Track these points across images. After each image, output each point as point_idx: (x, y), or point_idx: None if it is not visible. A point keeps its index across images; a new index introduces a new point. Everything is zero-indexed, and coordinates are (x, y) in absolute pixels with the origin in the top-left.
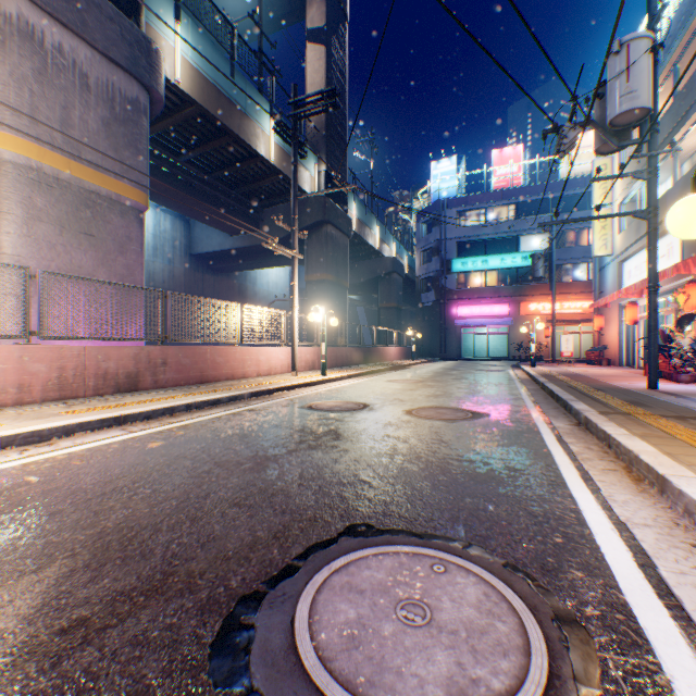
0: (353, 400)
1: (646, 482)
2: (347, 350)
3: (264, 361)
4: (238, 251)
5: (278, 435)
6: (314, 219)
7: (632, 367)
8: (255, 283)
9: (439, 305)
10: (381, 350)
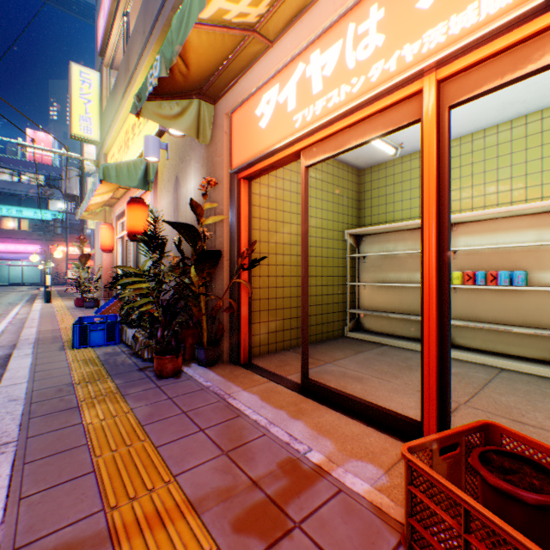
0: None
1: None
2: None
3: None
4: None
5: None
6: None
7: None
8: None
9: None
10: None
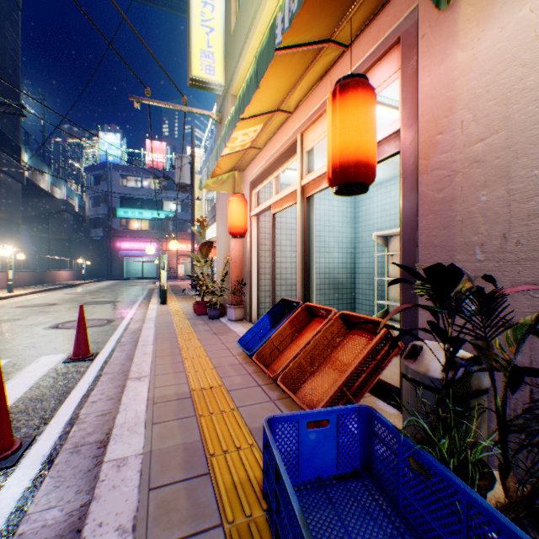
0: (47, 303)
1: None
2: (25, 274)
3: None
4: None
5: (15, 314)
6: None
7: None
8: None
9: (108, 239)
10: (55, 274)
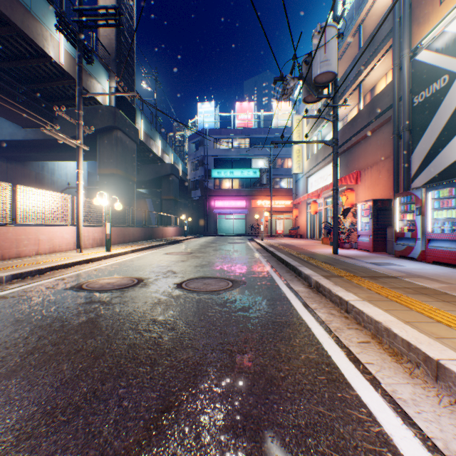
0: (130, 275)
1: (407, 359)
2: (134, 230)
3: (46, 240)
4: (32, 143)
5: (6, 341)
6: (106, 123)
7: (313, 239)
8: (53, 173)
9: (204, 199)
10: (162, 229)
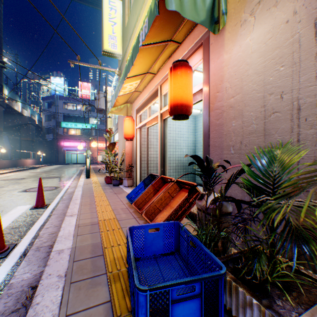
0: (19, 178)
1: None
2: (6, 161)
3: None
4: None
5: (1, 184)
6: None
7: None
8: None
9: (56, 140)
10: (24, 161)
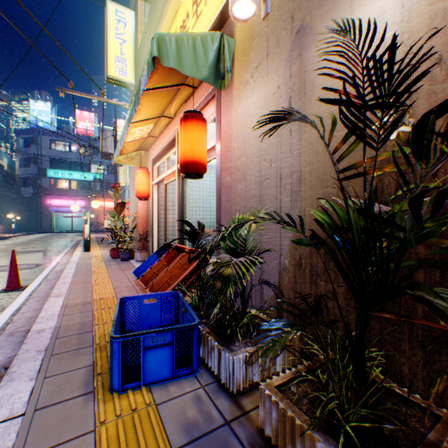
0: None
1: None
2: None
3: None
4: None
5: None
6: None
7: None
8: None
9: (38, 197)
10: None
